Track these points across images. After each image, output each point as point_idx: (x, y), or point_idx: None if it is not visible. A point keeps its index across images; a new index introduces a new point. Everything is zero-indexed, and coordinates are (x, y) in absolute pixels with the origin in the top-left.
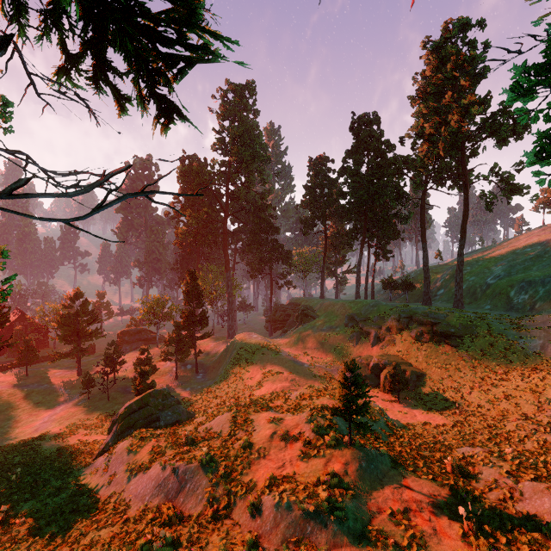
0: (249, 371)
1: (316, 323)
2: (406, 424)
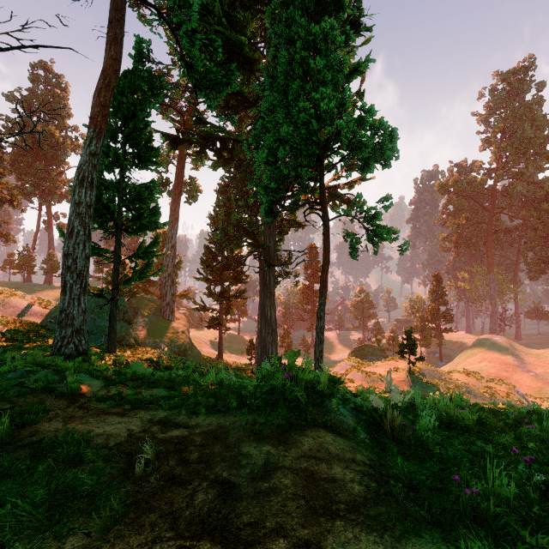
0: (464, 362)
1: None
2: None
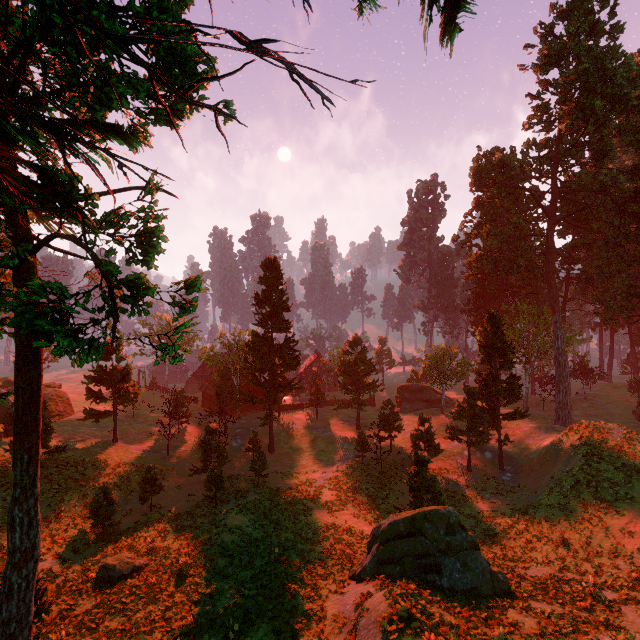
0: (621, 513)
1: None
2: None
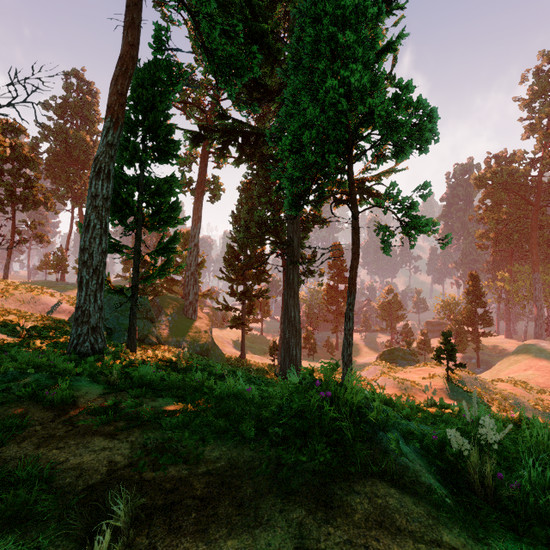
0: (506, 369)
1: None
2: None
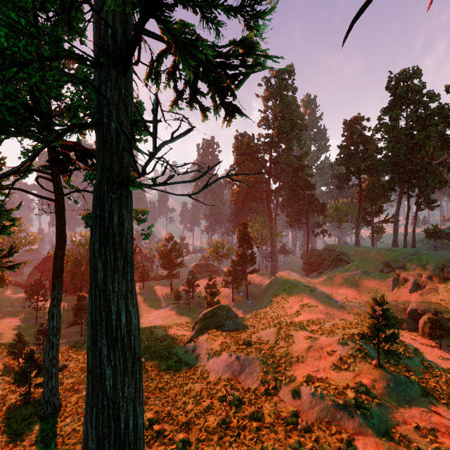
0: (288, 302)
1: (350, 267)
2: (447, 369)
